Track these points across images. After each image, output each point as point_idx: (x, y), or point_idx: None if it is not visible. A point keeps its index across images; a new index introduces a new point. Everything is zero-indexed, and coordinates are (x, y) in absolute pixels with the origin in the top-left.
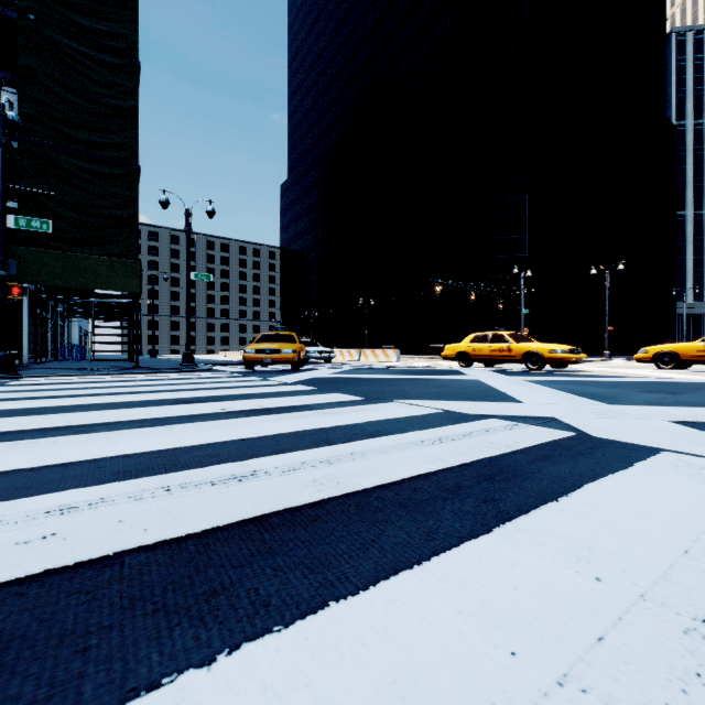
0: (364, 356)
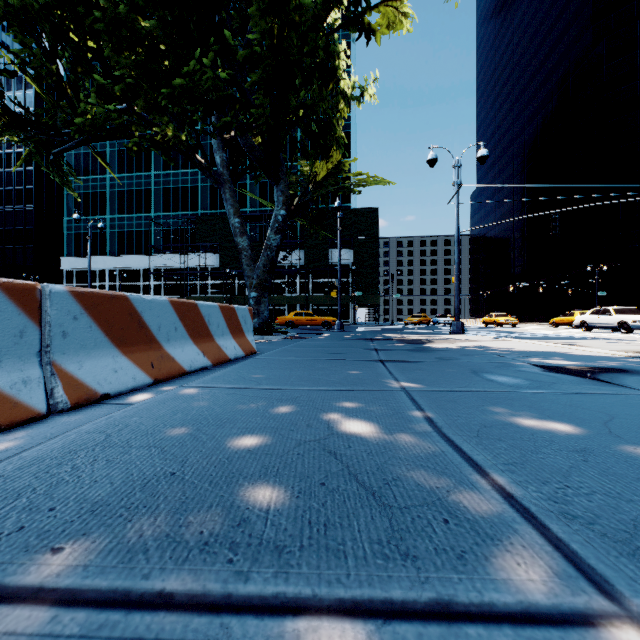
0: (476, 322)
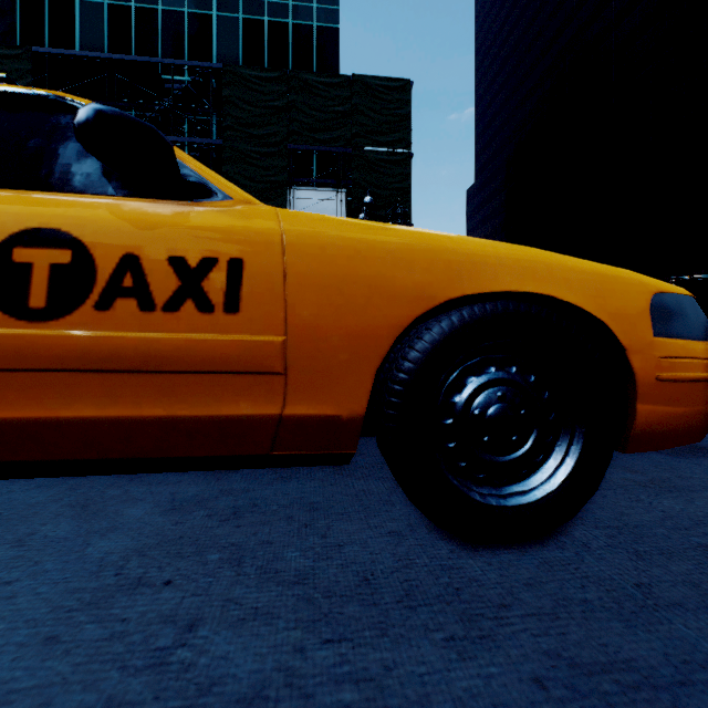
0: None
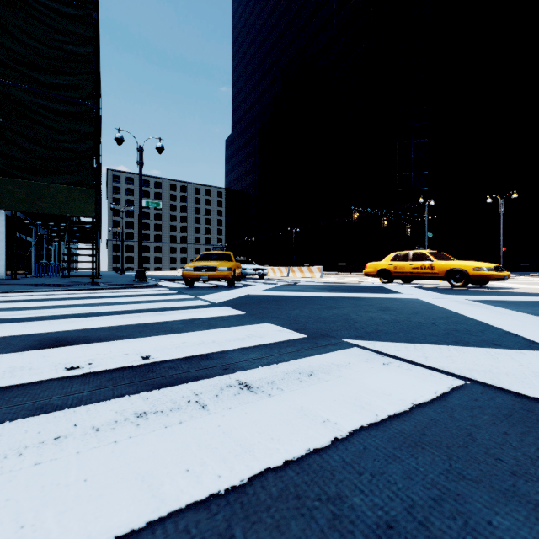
0: (292, 272)
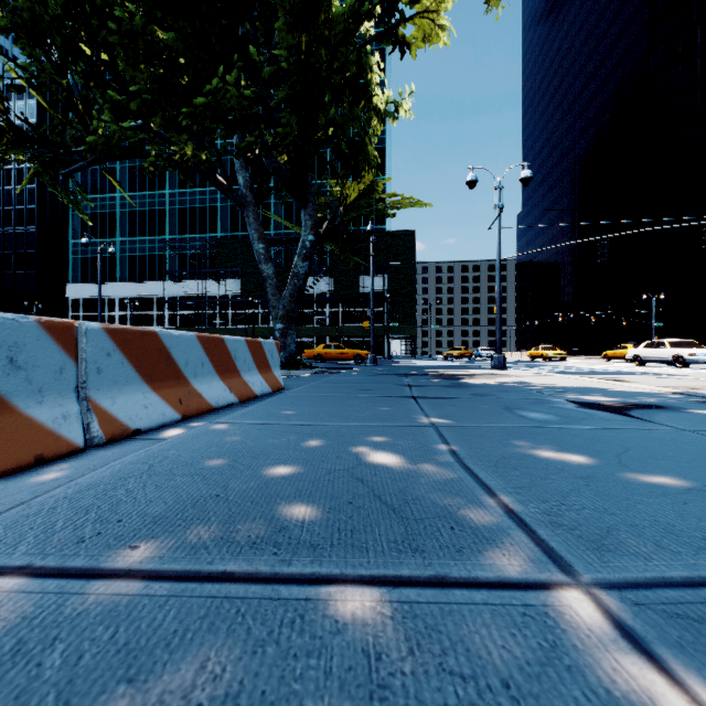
0: (522, 356)
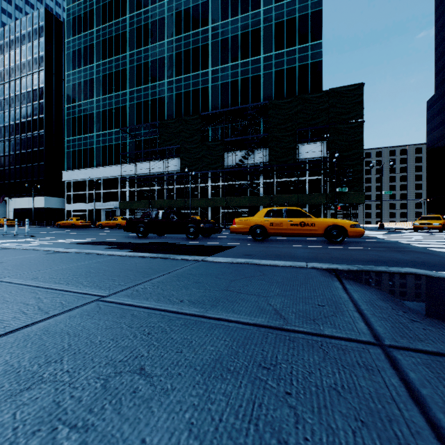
0: None
